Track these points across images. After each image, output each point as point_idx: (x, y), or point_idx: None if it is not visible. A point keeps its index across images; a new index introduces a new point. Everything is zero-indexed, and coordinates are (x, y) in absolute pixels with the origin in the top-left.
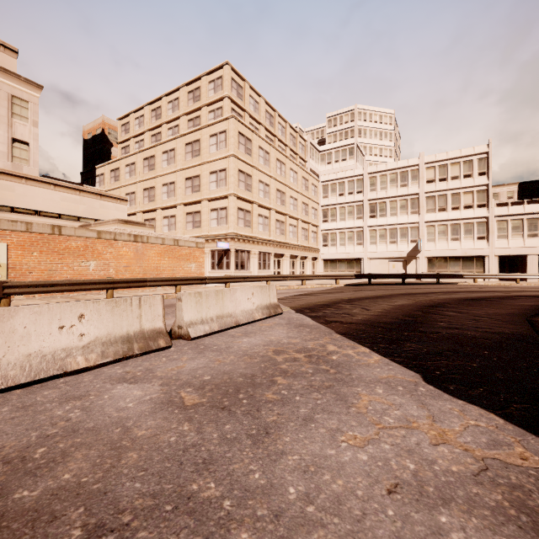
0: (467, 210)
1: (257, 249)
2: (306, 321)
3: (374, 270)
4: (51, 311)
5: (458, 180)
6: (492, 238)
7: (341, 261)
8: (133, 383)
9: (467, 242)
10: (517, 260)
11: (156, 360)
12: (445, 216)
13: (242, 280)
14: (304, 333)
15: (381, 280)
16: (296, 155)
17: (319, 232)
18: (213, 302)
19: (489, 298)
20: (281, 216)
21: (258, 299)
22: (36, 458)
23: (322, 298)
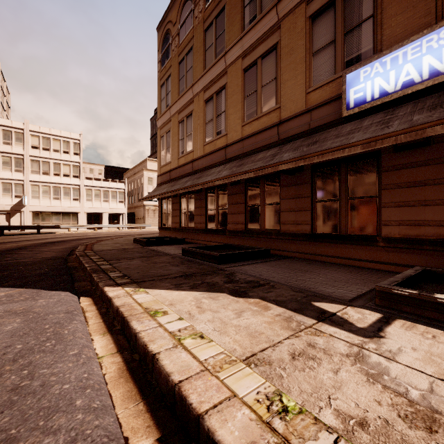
0: (66, 178)
1: None
2: None
3: None
4: None
5: (59, 153)
6: (83, 200)
7: None
8: None
9: (66, 201)
10: (99, 216)
11: None
12: (49, 179)
13: None
14: None
15: None
16: None
17: None
18: None
19: (65, 241)
20: None
21: None
22: None
23: None
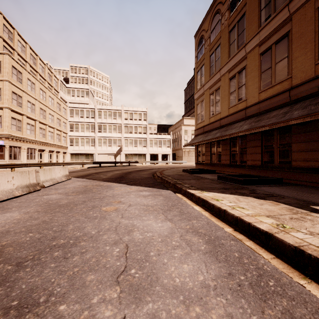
0: (140, 134)
1: (26, 146)
2: (85, 180)
3: (100, 160)
4: (5, 175)
5: (137, 121)
6: (148, 147)
7: (82, 154)
8: (47, 195)
9: (140, 147)
10: (156, 156)
11: (42, 192)
12: (132, 136)
13: (24, 166)
14: (89, 182)
15: (104, 164)
16: (52, 87)
17: (68, 137)
18: (48, 173)
19: (145, 169)
20: (43, 125)
21: (62, 172)
22: (52, 202)
23: (82, 173)
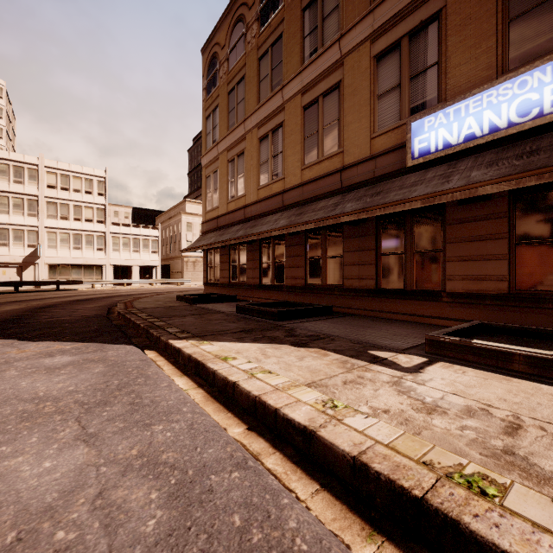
0: (89, 224)
1: None
2: None
3: None
4: None
5: (80, 194)
6: (109, 251)
7: None
8: None
9: (89, 252)
10: (127, 269)
11: None
12: (68, 225)
13: None
14: None
15: None
16: None
17: None
18: None
19: (96, 298)
20: None
21: None
22: None
23: None
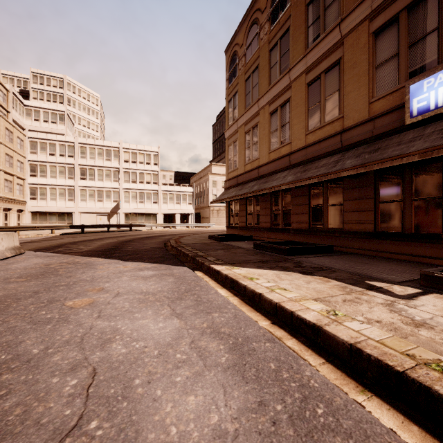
0: (148, 185)
1: None
2: (50, 254)
3: (84, 222)
4: None
5: (143, 165)
6: (160, 203)
7: (52, 214)
8: None
9: (148, 204)
10: (172, 216)
11: None
12: (136, 187)
13: None
14: (55, 258)
15: (91, 229)
16: None
17: (26, 185)
18: None
19: (155, 236)
20: None
21: (6, 243)
22: None
23: (49, 243)
